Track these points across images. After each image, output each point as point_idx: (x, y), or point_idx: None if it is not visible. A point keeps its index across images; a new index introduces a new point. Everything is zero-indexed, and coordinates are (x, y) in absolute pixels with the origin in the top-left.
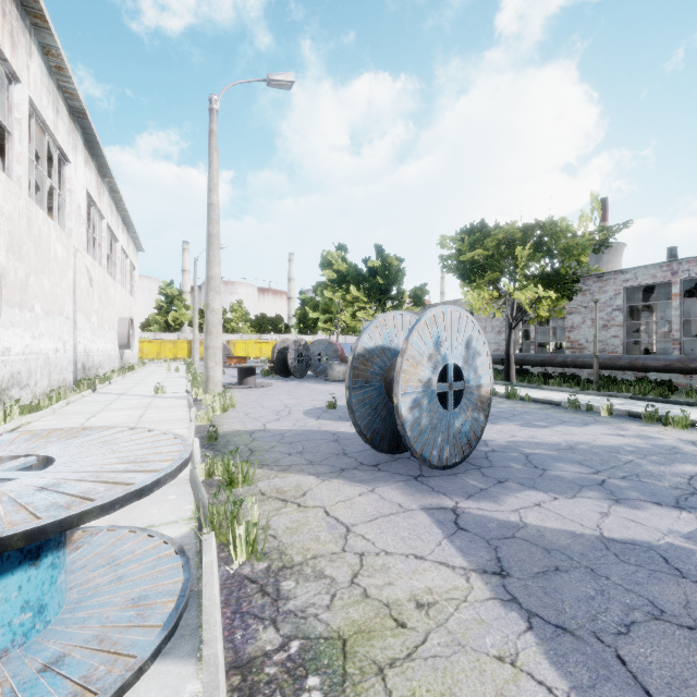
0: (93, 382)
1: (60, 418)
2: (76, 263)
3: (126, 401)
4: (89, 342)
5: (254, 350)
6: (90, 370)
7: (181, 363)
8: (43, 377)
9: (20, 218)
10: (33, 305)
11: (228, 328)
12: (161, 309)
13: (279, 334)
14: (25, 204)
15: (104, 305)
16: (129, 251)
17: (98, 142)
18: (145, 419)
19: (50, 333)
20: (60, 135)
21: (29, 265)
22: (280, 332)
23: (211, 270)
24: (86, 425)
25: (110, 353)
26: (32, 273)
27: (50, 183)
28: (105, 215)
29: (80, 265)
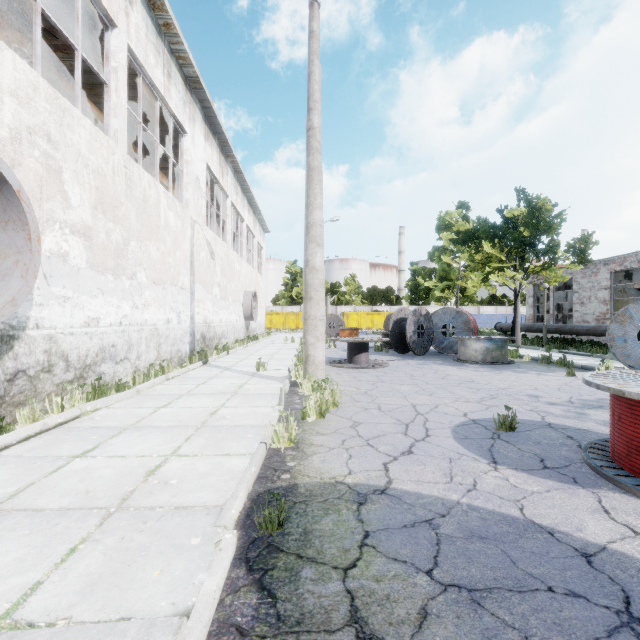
0: (205, 354)
1: (132, 405)
2: (194, 234)
3: (222, 380)
4: (210, 313)
5: (366, 321)
6: (212, 341)
7: (300, 333)
8: (149, 349)
9: (114, 175)
10: (134, 272)
11: (342, 301)
12: (287, 286)
13: (390, 306)
14: (123, 161)
15: (227, 278)
16: (255, 231)
17: (216, 115)
18: (213, 420)
19: (159, 303)
20: (173, 101)
21: (129, 228)
22: (391, 304)
23: (311, 215)
24: (141, 423)
25: (235, 324)
26: (133, 238)
27: (164, 151)
28: (228, 193)
29: (198, 237)
